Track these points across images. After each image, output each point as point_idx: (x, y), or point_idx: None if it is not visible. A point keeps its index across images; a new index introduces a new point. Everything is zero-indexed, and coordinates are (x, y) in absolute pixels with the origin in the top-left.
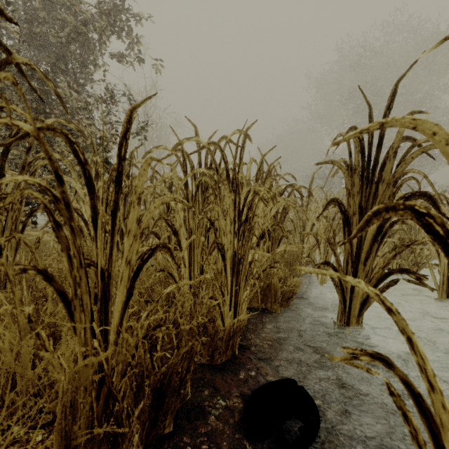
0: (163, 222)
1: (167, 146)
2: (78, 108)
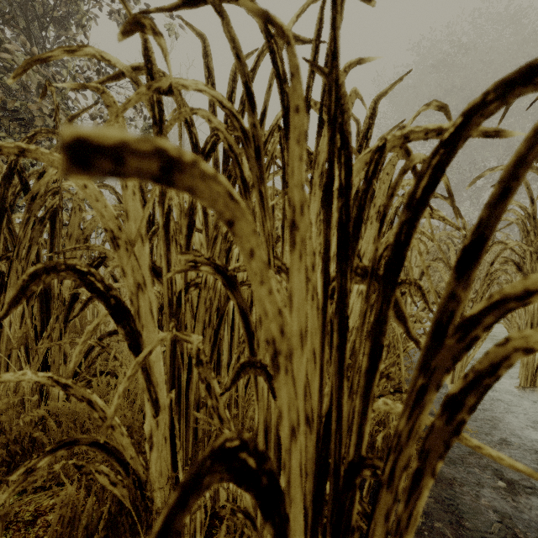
0: (70, 276)
1: (108, 56)
2: (39, 85)
